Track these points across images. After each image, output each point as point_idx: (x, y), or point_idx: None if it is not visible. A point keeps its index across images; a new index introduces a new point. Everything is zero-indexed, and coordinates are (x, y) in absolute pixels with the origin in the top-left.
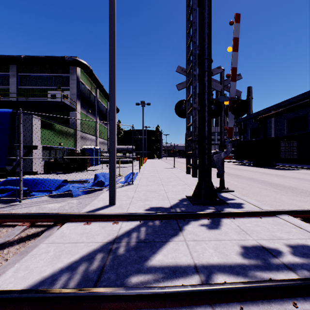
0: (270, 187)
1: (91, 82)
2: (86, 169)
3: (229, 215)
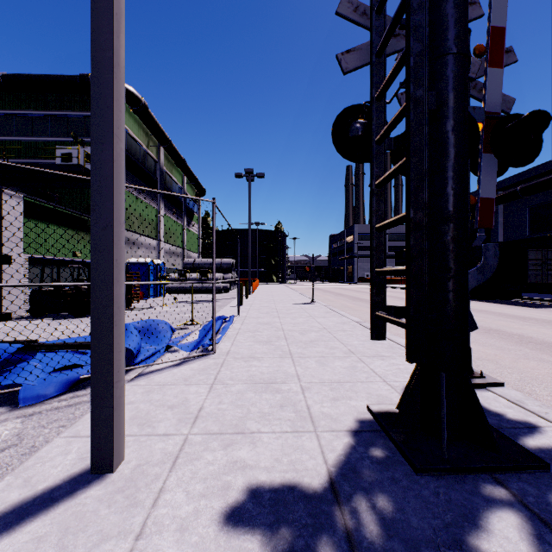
0: None
1: (148, 132)
2: (129, 307)
3: None
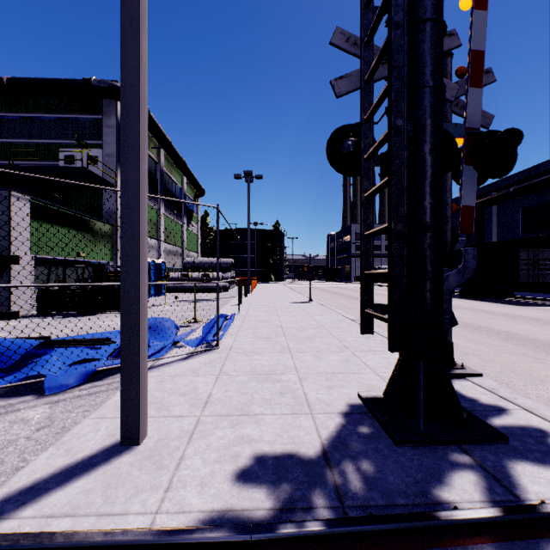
0: (541, 353)
1: (149, 134)
2: None
3: None
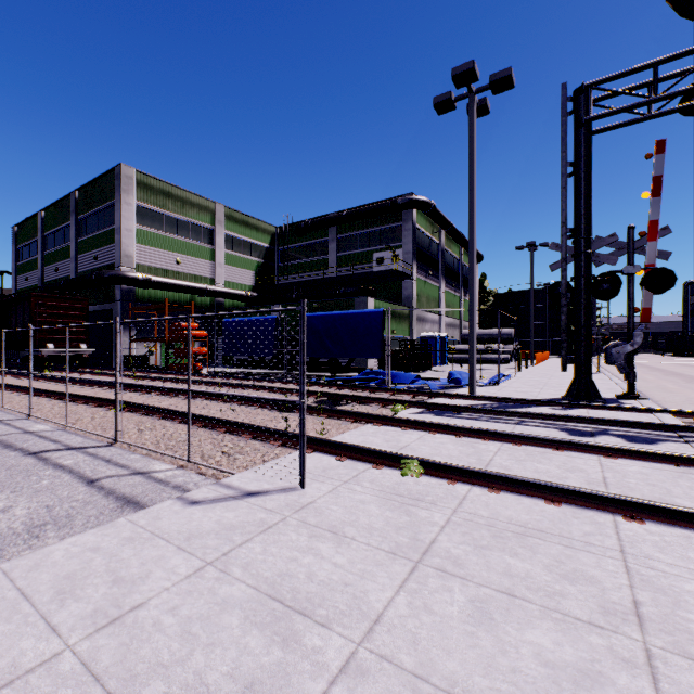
0: None
1: (432, 221)
2: (430, 369)
3: (589, 407)
